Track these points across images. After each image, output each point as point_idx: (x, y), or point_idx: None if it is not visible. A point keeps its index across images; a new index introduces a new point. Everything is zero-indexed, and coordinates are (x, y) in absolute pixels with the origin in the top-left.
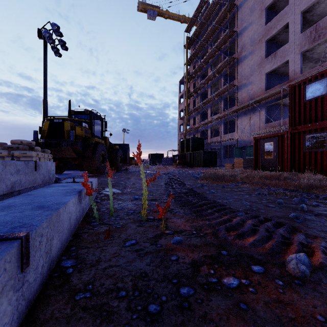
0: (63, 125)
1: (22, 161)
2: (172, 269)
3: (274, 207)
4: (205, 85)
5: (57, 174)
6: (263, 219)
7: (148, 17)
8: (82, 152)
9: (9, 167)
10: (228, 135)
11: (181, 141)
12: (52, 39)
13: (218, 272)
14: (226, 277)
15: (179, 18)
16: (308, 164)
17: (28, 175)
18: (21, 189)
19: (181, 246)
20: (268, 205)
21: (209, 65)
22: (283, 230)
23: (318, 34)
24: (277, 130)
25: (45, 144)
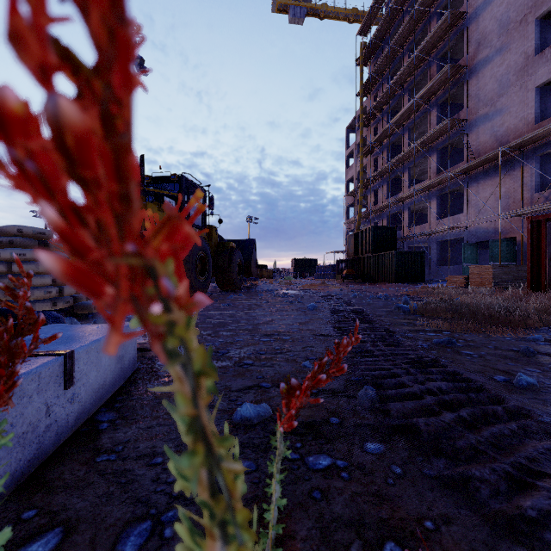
0: None
1: None
2: None
3: None
4: (397, 127)
5: None
6: None
7: (290, 20)
8: None
9: None
10: (449, 219)
11: (351, 234)
12: None
13: None
14: None
15: (346, 14)
16: None
17: None
18: None
19: None
20: None
21: (406, 89)
22: None
23: None
24: None
25: None
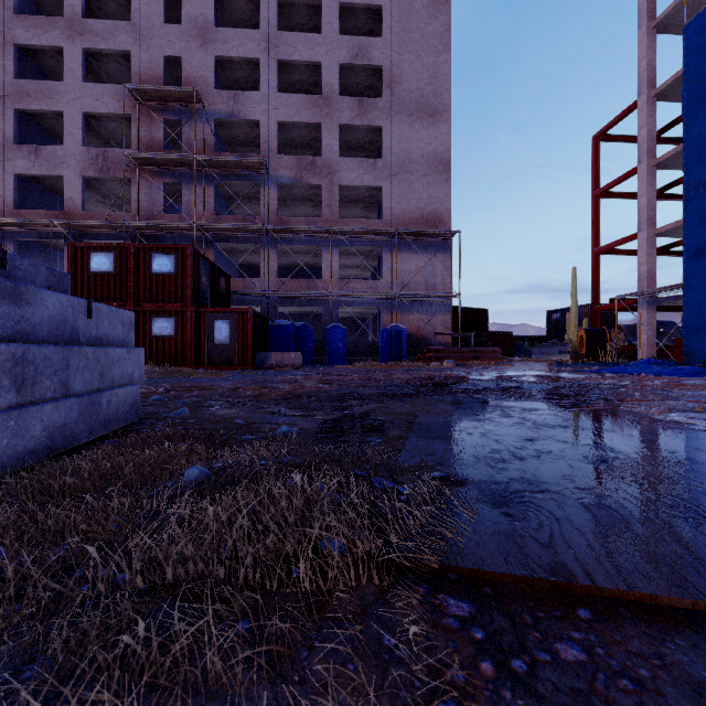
0: None
1: None
2: None
3: None
4: None
5: None
6: None
7: None
8: None
9: None
10: None
11: None
12: None
13: None
14: None
15: None
16: None
17: None
18: None
19: None
20: None
21: None
22: None
23: (108, 166)
24: None
25: None
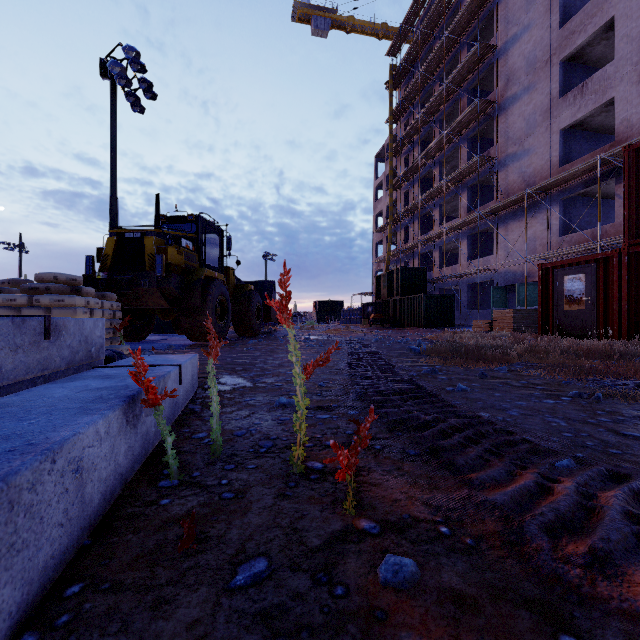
0: (143, 245)
1: (4, 318)
2: None
3: None
4: (428, 160)
5: (133, 342)
6: None
7: (313, 32)
8: (180, 298)
9: None
10: (478, 261)
11: (380, 275)
12: (127, 78)
13: None
14: None
15: (375, 29)
16: None
17: (25, 351)
18: (0, 385)
19: (413, 596)
20: (620, 430)
21: (438, 119)
22: None
23: None
24: (588, 249)
25: (107, 282)
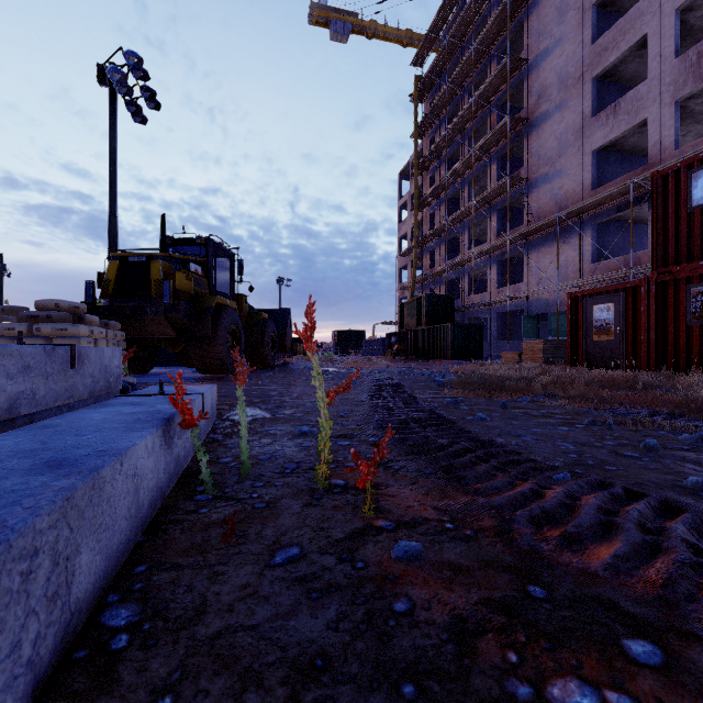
0: (149, 270)
1: (37, 346)
2: (400, 643)
3: (638, 458)
4: (456, 179)
5: (137, 375)
6: (622, 492)
7: (332, 37)
8: (189, 327)
9: (4, 361)
10: (508, 288)
11: (404, 303)
12: (128, 86)
13: (530, 658)
14: (555, 678)
15: (399, 36)
16: (699, 354)
17: (55, 379)
18: (34, 411)
19: (419, 566)
20: (622, 452)
21: (466, 135)
22: (686, 525)
23: None
24: (621, 277)
25: (110, 310)
